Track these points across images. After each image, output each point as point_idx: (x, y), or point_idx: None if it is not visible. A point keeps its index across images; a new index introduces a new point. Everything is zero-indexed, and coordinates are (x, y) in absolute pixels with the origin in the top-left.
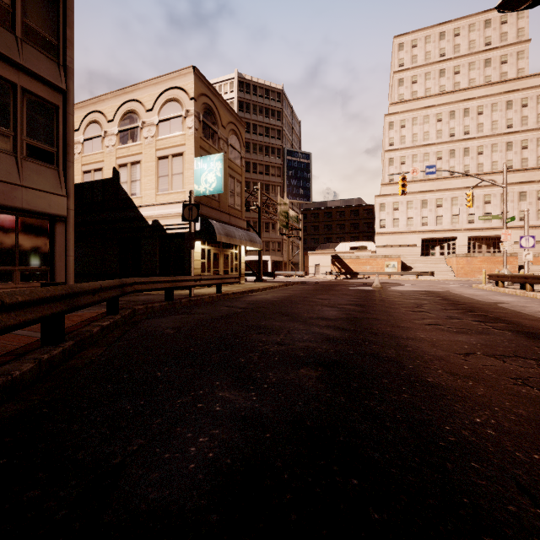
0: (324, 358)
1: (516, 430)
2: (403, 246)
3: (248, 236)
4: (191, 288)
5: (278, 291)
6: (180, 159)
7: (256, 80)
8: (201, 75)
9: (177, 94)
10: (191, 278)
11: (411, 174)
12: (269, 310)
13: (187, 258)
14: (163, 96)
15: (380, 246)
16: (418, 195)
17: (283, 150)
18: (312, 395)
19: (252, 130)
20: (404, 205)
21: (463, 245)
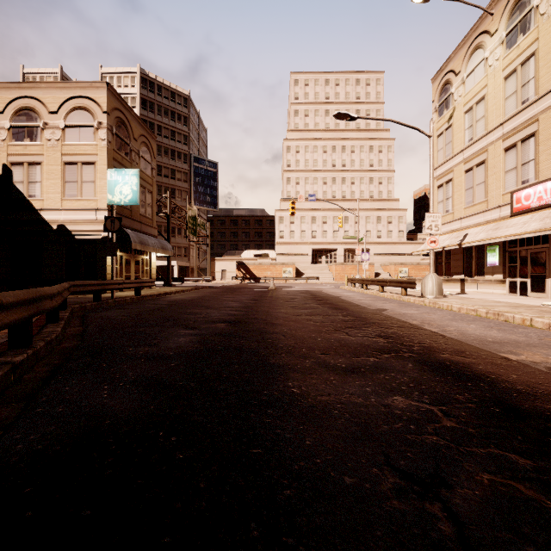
0: (229, 320)
1: (294, 329)
2: (298, 255)
3: (160, 244)
4: (113, 291)
5: (190, 293)
6: (92, 168)
7: (161, 80)
8: (114, 91)
9: (88, 104)
10: (115, 282)
11: (298, 199)
12: (189, 304)
13: (100, 264)
14: (71, 102)
15: (280, 254)
16: (309, 212)
17: (189, 156)
18: (223, 329)
19: (157, 131)
20: (299, 220)
21: (341, 255)
